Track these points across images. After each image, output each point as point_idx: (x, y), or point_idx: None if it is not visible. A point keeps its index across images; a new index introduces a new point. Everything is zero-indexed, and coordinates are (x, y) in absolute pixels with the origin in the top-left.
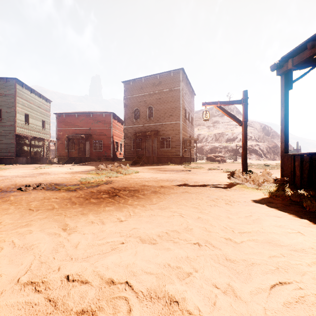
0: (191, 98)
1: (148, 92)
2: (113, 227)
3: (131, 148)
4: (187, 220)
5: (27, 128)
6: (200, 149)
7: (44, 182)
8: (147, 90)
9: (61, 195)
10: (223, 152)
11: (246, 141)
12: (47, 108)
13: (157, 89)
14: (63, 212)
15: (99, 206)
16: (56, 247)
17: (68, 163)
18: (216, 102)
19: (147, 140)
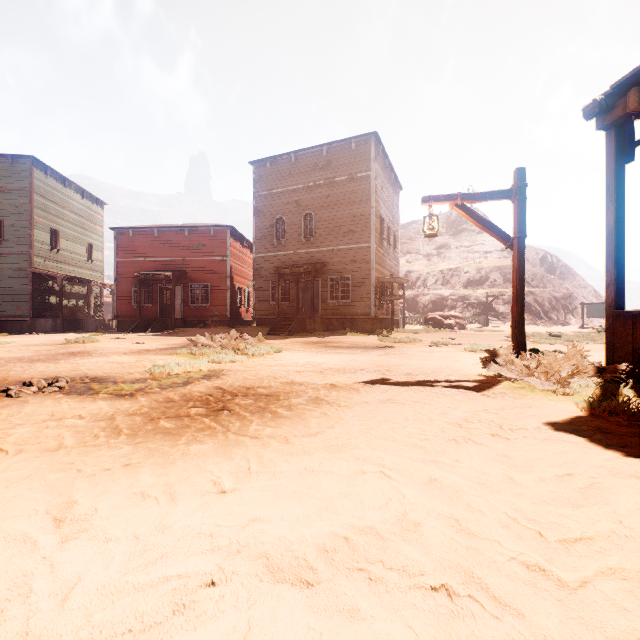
0: (393, 196)
1: (303, 183)
2: (195, 516)
3: (268, 300)
4: (402, 490)
5: (55, 259)
6: (412, 303)
7: (70, 375)
8: (301, 179)
9: (96, 408)
10: (459, 309)
11: (523, 283)
12: (98, 218)
13: (323, 176)
14: (78, 460)
15: (177, 441)
16: (6, 595)
17: (139, 331)
18: (454, 195)
19: (303, 284)
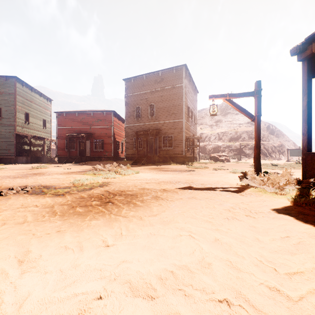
0: (194, 96)
1: (149, 90)
2: (92, 259)
3: (132, 147)
4: (201, 245)
5: (27, 127)
6: (203, 149)
7: (33, 184)
8: (148, 88)
9: (44, 201)
10: (226, 152)
11: (259, 139)
12: (48, 107)
13: (159, 86)
14: (33, 229)
15: (85, 218)
16: None
17: (68, 163)
18: (225, 94)
19: (149, 140)
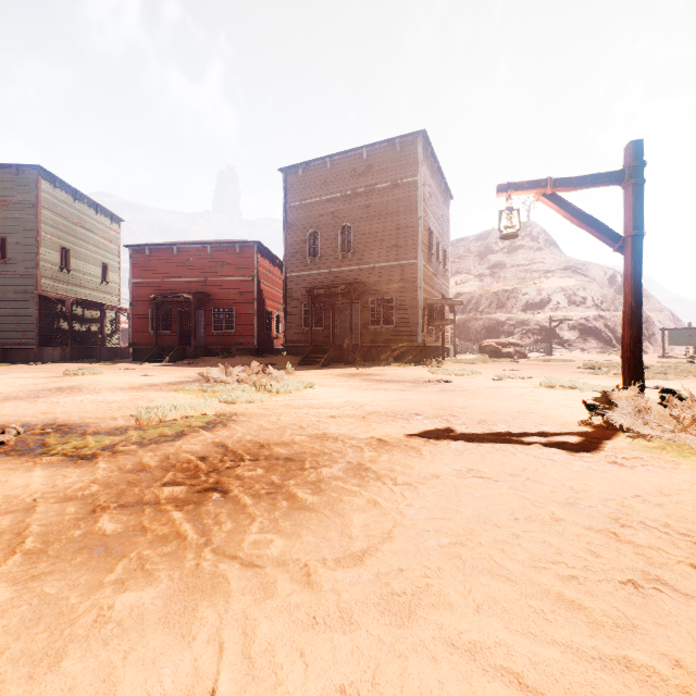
0: (443, 206)
1: (340, 192)
2: None
3: (300, 325)
4: None
5: (65, 281)
6: (463, 329)
7: (34, 421)
8: (338, 187)
9: (21, 483)
10: (517, 335)
11: (640, 298)
12: (113, 235)
13: (363, 183)
14: None
15: (106, 573)
16: None
17: (155, 361)
18: (542, 181)
19: (339, 308)
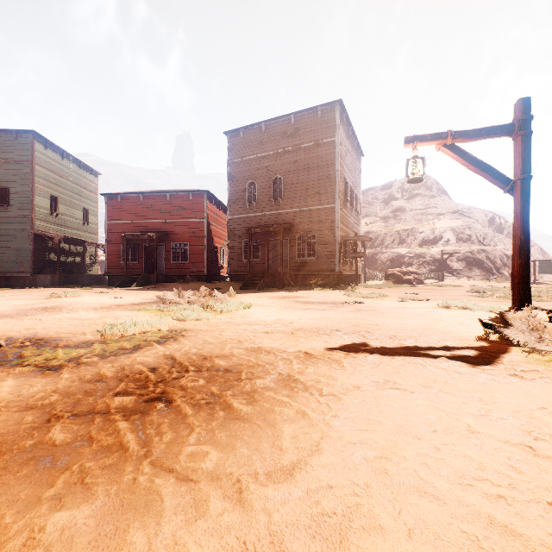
0: (355, 161)
1: (273, 150)
2: None
3: (240, 257)
4: None
5: (55, 222)
6: (371, 260)
7: (18, 335)
8: (271, 146)
9: None
10: (415, 266)
11: (528, 232)
12: (93, 186)
13: (291, 143)
14: None
15: (46, 487)
16: None
17: (125, 286)
18: (443, 134)
19: (272, 244)
